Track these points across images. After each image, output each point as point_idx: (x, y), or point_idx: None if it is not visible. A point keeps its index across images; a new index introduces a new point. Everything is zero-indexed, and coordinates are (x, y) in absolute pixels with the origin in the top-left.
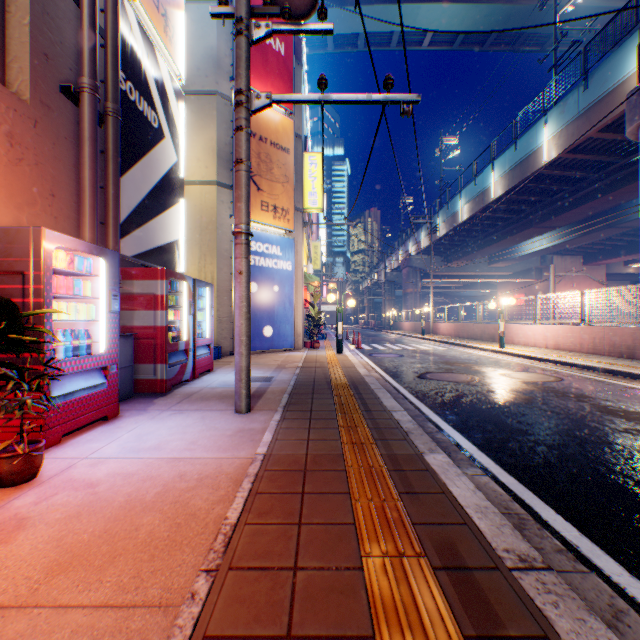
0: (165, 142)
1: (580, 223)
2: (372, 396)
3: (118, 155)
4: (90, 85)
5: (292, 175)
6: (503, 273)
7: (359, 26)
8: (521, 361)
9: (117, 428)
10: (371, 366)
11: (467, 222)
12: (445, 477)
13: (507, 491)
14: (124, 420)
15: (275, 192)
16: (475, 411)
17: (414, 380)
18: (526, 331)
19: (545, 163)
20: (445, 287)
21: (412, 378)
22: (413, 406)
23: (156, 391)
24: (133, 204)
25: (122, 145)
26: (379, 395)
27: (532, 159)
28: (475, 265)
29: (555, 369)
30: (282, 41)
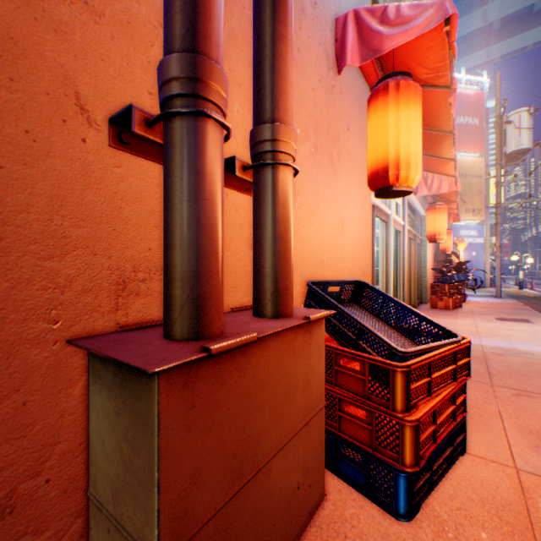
0: None
1: None
2: None
3: None
4: None
5: (482, 189)
6: None
7: (527, 41)
8: None
9: None
10: None
11: None
12: None
13: None
14: None
15: (472, 201)
16: None
17: None
18: None
19: None
20: None
21: None
22: None
23: None
24: None
25: None
26: None
27: None
28: None
29: None
30: (476, 117)
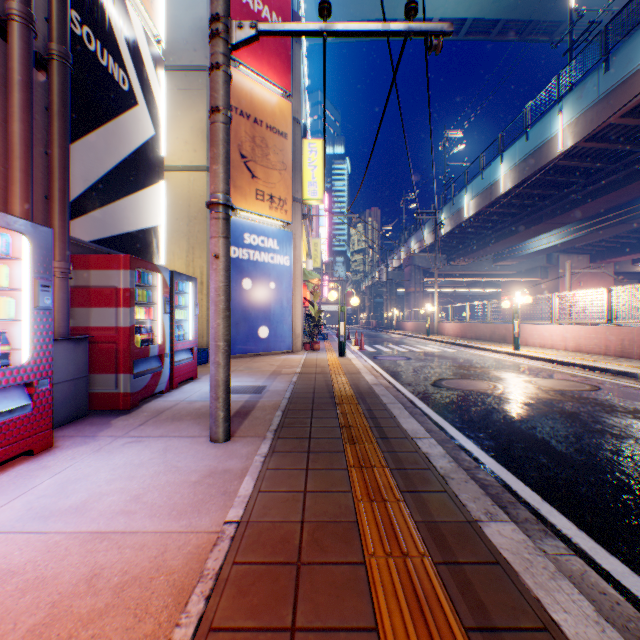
0: (138, 110)
1: (591, 219)
2: (386, 414)
3: (66, 111)
4: (20, 12)
5: (290, 162)
6: (508, 272)
7: (361, 13)
8: (542, 365)
9: (40, 469)
10: (377, 371)
11: (473, 218)
12: (534, 583)
13: (623, 593)
14: (57, 454)
15: (271, 180)
16: (515, 433)
17: (429, 389)
18: (542, 332)
19: (560, 153)
20: (447, 286)
21: (426, 386)
22: (436, 426)
23: (118, 407)
24: (92, 177)
25: (76, 102)
26: (394, 413)
27: (545, 149)
28: (479, 263)
29: (584, 375)
30: (279, 16)
